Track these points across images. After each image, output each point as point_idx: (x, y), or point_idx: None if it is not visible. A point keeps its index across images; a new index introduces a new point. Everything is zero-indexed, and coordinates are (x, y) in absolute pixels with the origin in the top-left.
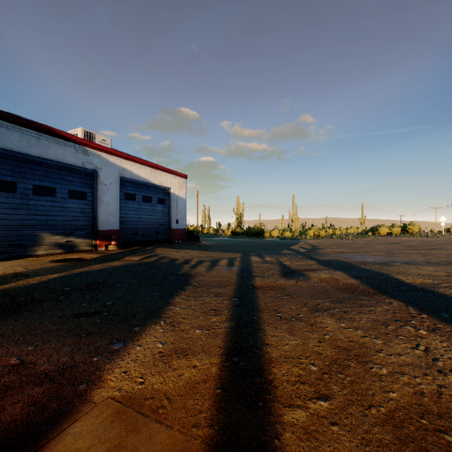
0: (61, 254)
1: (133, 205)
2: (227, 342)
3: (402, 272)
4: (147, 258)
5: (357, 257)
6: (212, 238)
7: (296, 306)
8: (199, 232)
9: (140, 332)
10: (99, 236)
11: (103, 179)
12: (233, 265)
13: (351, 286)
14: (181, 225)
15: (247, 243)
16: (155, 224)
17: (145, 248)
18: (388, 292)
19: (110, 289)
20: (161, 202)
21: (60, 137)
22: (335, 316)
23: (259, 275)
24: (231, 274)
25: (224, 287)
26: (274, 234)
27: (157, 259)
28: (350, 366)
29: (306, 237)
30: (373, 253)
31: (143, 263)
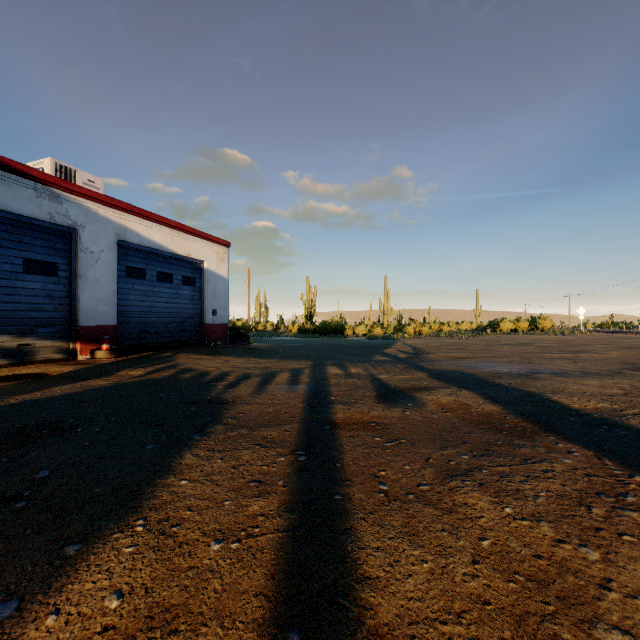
0: (9, 367)
1: (140, 287)
2: (278, 576)
3: (559, 391)
4: (158, 372)
5: (484, 365)
6: (269, 337)
7: (413, 466)
8: (251, 329)
9: (78, 559)
10: (81, 335)
11: (88, 243)
12: (298, 383)
13: (492, 417)
14: (220, 318)
15: (321, 345)
16: (179, 316)
17: (159, 355)
18: (554, 428)
19: (60, 439)
20: (188, 282)
21: (6, 169)
22: (487, 487)
23: (341, 401)
24: (294, 399)
25: (280, 427)
26: (359, 331)
27: (176, 373)
28: (561, 639)
29: (403, 336)
30: (504, 359)
31: (148, 380)
